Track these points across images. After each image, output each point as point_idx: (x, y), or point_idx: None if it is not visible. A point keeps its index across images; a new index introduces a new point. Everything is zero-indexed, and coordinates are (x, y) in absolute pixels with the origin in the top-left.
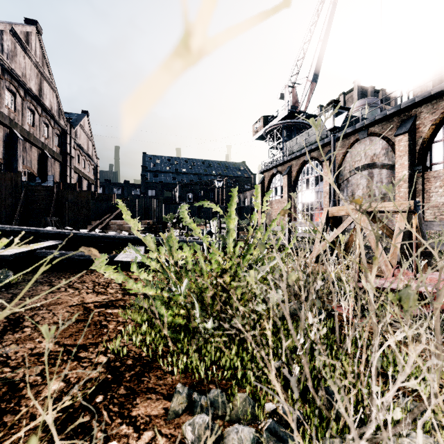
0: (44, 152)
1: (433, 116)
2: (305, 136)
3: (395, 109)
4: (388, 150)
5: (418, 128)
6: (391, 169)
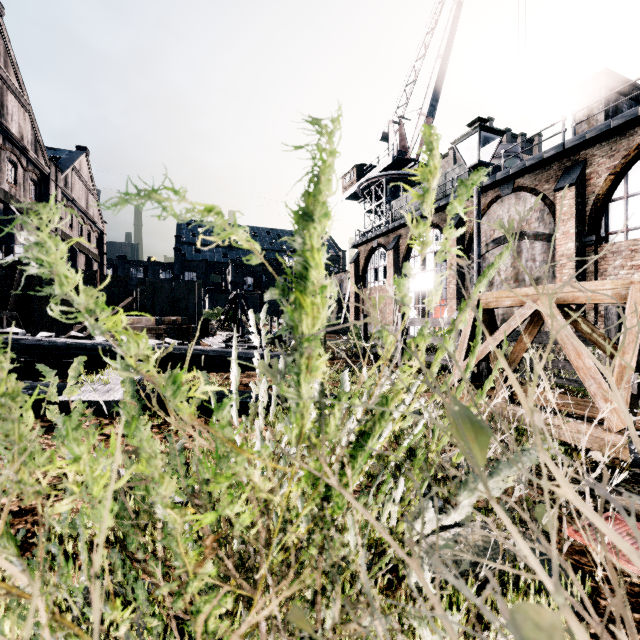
0: (9, 207)
1: (612, 162)
2: (420, 192)
3: (556, 150)
4: (544, 213)
5: (589, 180)
6: (548, 241)
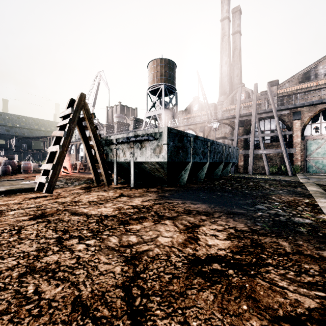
0: None
1: None
2: None
3: None
4: None
5: None
6: None
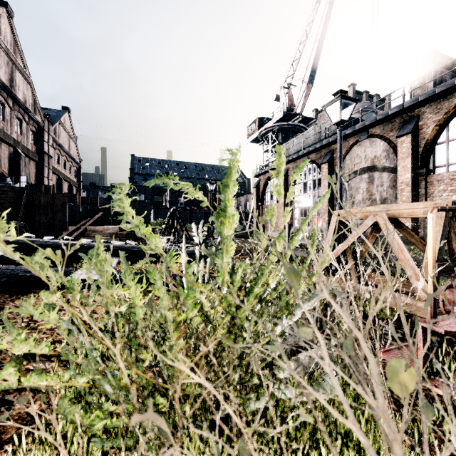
0: (17, 150)
1: (437, 117)
2: (302, 138)
3: (398, 108)
4: (390, 153)
5: (421, 129)
6: (393, 172)
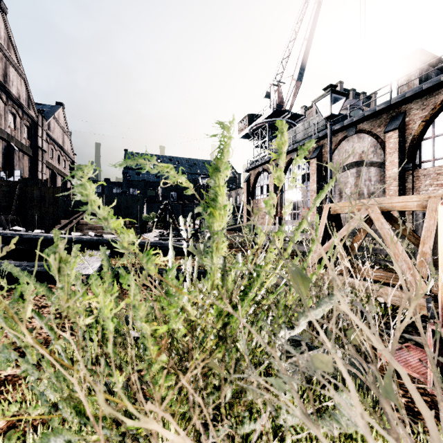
0: (10, 144)
1: (424, 113)
2: (291, 133)
3: (385, 104)
4: (377, 148)
5: (408, 125)
6: (380, 167)
